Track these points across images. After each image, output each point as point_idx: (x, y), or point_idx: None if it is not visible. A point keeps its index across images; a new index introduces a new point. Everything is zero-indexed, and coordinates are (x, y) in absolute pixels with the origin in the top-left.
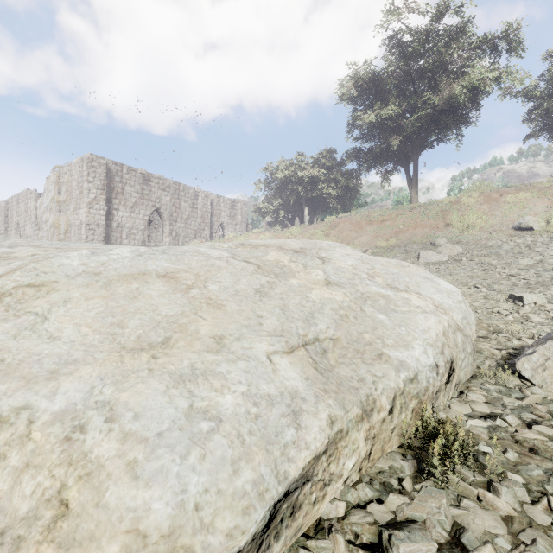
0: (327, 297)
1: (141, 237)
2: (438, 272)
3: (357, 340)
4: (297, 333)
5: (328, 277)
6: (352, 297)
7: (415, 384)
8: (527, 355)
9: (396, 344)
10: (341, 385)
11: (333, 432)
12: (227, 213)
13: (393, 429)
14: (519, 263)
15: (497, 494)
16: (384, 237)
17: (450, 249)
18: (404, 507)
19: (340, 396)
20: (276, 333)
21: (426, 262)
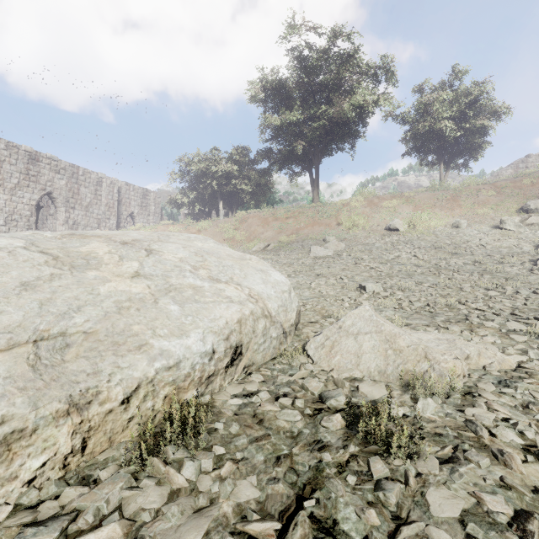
0: (120, 290)
1: (25, 224)
2: (320, 265)
3: (120, 332)
4: (35, 329)
5: (141, 269)
6: (154, 289)
7: (173, 371)
8: (315, 336)
9: (170, 333)
10: (56, 381)
11: (1, 433)
12: (138, 203)
13: (131, 419)
14: (382, 258)
15: (181, 469)
16: (287, 233)
17: (336, 245)
18: (75, 499)
19: (41, 392)
20: (5, 330)
21: (315, 256)
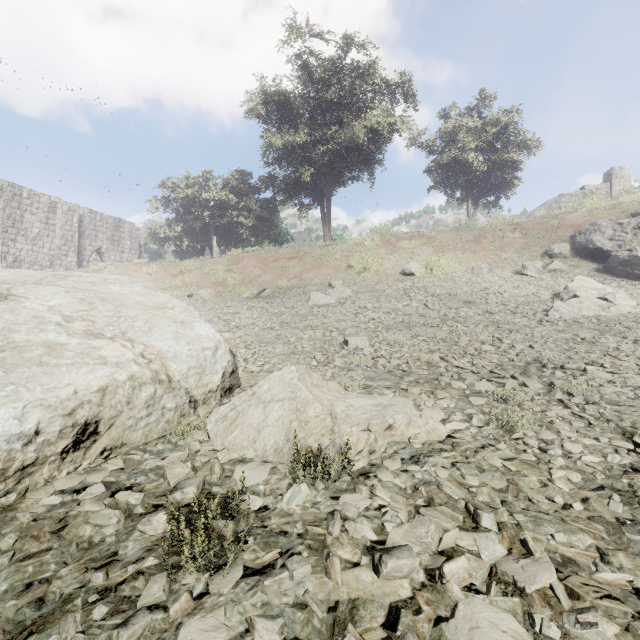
0: None
1: None
2: (315, 315)
3: None
4: None
5: None
6: None
7: None
8: (220, 406)
9: None
10: None
11: None
12: (108, 236)
13: None
14: (389, 307)
15: None
16: (289, 276)
17: (341, 291)
18: None
19: None
20: None
21: (314, 304)
